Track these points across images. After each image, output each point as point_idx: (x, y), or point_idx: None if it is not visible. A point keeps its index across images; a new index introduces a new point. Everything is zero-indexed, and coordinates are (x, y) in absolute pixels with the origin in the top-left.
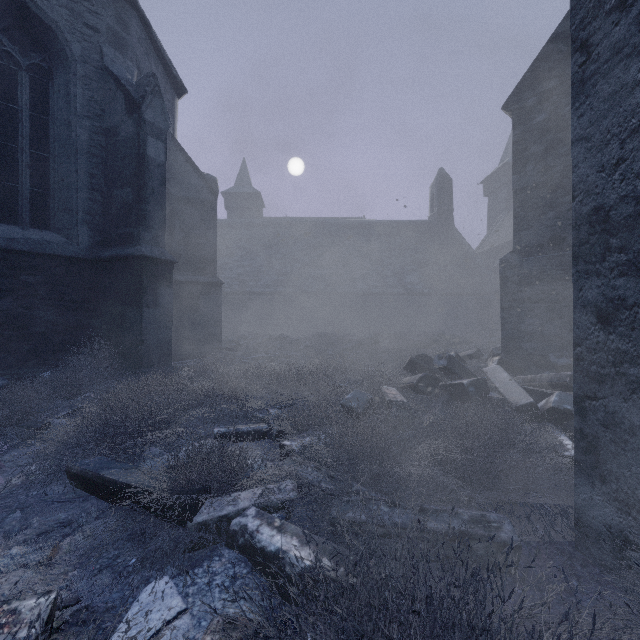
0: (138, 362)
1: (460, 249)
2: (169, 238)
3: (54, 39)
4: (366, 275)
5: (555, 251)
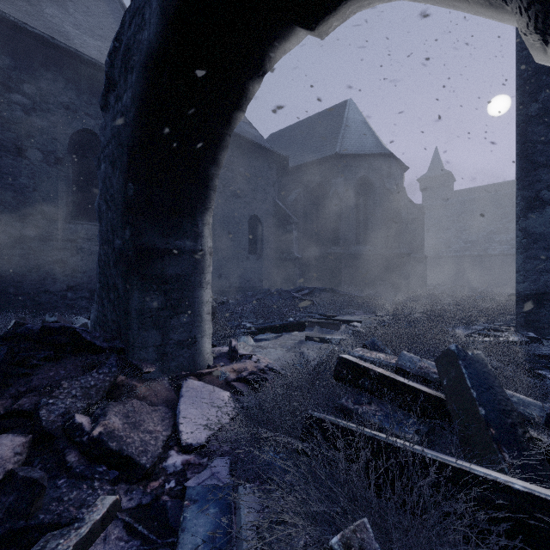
0: (399, 289)
1: None
2: None
3: (370, 184)
4: None
5: None
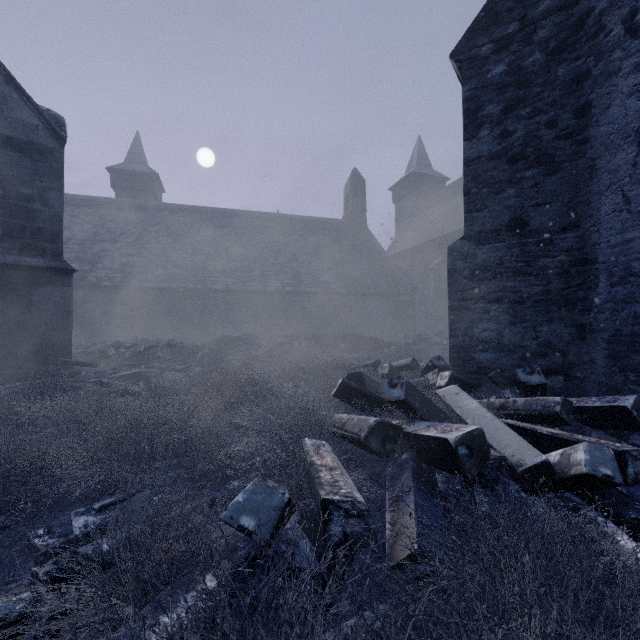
0: None
1: (373, 250)
2: None
3: None
4: (280, 272)
5: (515, 238)
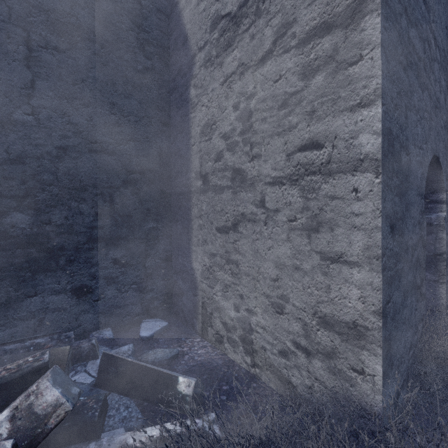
0: None
1: None
2: None
3: None
4: None
5: None
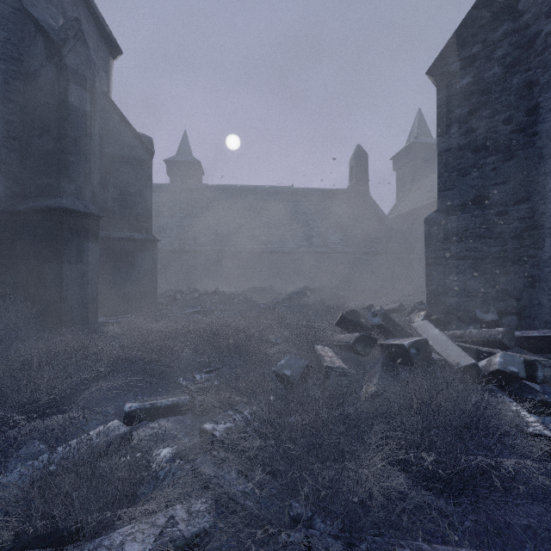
0: (57, 321)
1: (375, 214)
2: (103, 195)
3: None
4: (294, 236)
5: (478, 210)
